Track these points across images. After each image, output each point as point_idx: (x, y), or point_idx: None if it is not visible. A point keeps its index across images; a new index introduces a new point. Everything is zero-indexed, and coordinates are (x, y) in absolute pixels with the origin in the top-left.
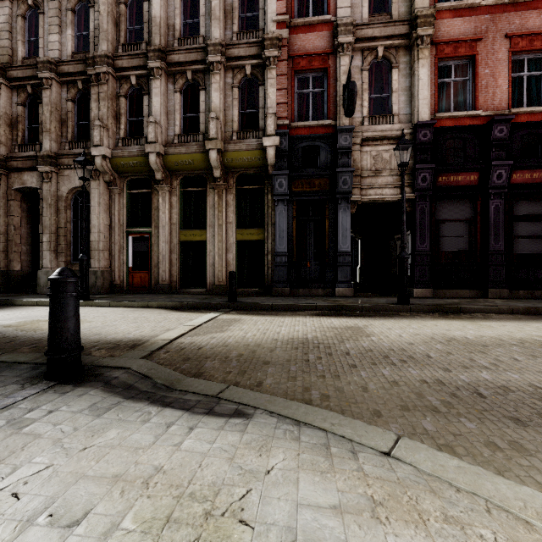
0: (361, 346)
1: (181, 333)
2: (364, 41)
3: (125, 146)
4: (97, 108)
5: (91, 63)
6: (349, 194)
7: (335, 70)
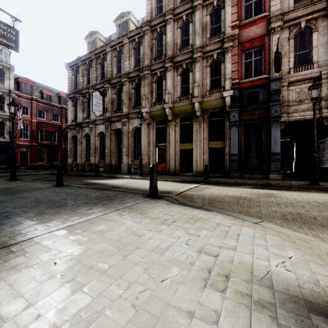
0: (268, 200)
1: (184, 190)
2: (290, 21)
3: (155, 106)
4: (144, 90)
5: (141, 70)
6: (278, 117)
7: (269, 44)
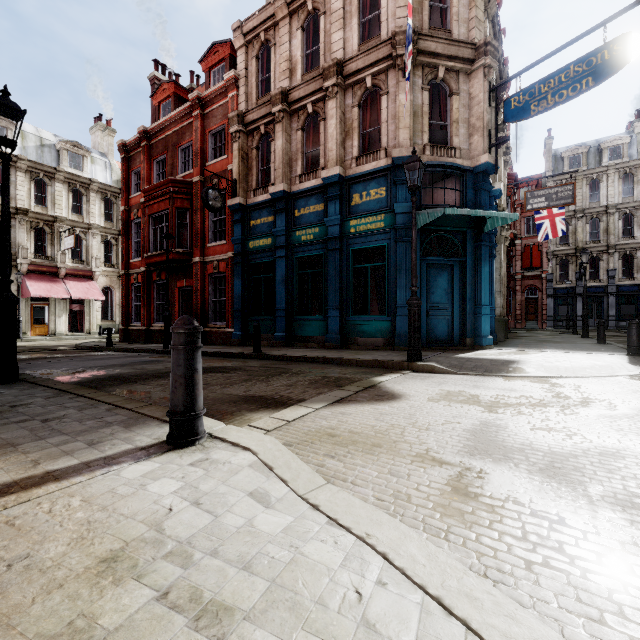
0: None
1: None
2: None
3: None
4: None
5: None
6: None
7: None
